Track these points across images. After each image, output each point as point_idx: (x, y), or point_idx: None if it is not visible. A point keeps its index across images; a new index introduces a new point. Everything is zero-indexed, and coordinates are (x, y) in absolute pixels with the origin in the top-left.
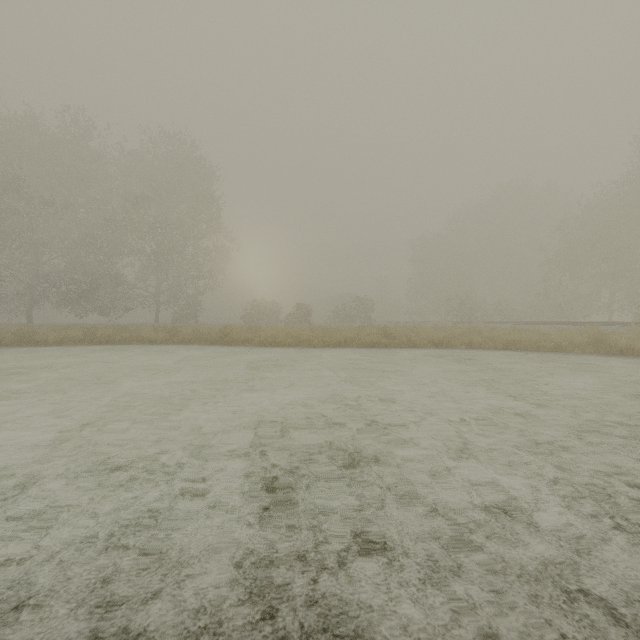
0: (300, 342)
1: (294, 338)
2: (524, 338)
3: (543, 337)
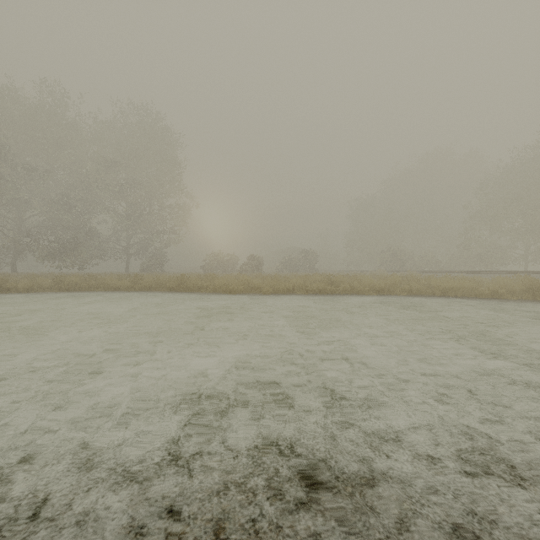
0: (251, 289)
1: (246, 285)
2: (462, 285)
3: (479, 285)
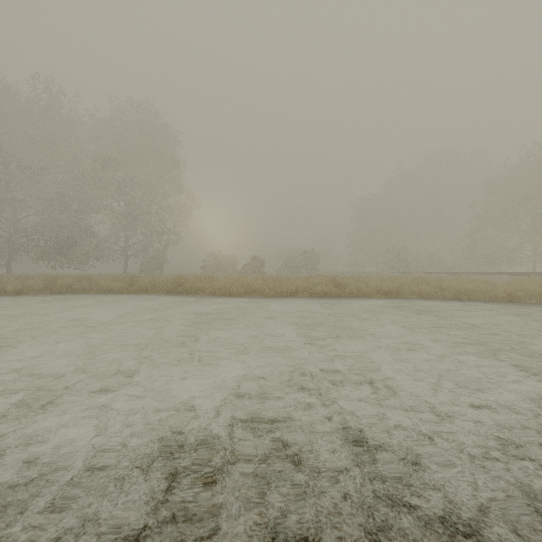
0: (252, 291)
1: (246, 288)
2: (476, 288)
3: (493, 287)
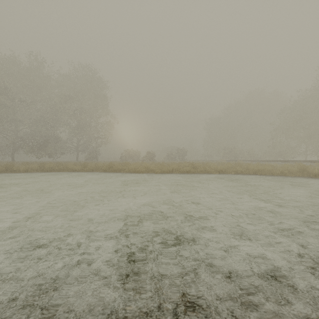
0: (149, 170)
1: (146, 168)
2: (264, 168)
3: (274, 168)
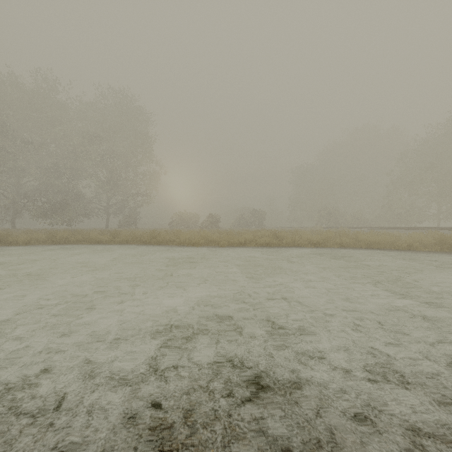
0: (210, 242)
1: (206, 239)
2: (383, 239)
3: (397, 239)
